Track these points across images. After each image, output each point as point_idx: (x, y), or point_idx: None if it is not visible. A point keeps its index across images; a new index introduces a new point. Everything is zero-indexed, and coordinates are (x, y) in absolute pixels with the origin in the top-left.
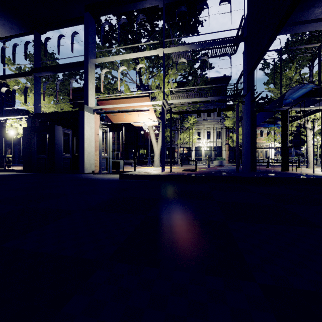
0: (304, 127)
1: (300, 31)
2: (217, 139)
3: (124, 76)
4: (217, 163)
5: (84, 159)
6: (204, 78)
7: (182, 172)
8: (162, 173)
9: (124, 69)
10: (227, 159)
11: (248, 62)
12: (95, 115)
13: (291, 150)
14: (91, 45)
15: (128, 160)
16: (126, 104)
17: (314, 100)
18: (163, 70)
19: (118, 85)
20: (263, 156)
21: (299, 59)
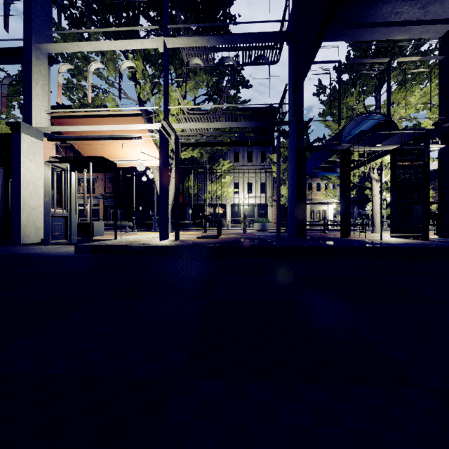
0: (370, 173)
1: (364, 39)
2: (261, 193)
3: (111, 85)
4: (258, 226)
5: (22, 219)
6: (235, 99)
7: (193, 241)
8: (159, 242)
9: (109, 74)
10: (274, 221)
11: (293, 72)
12: (46, 142)
13: (353, 210)
14: (38, 20)
15: (119, 222)
16: (102, 127)
17: (382, 135)
18: (164, 73)
19: (89, 93)
20: (321, 217)
21: (363, 82)
